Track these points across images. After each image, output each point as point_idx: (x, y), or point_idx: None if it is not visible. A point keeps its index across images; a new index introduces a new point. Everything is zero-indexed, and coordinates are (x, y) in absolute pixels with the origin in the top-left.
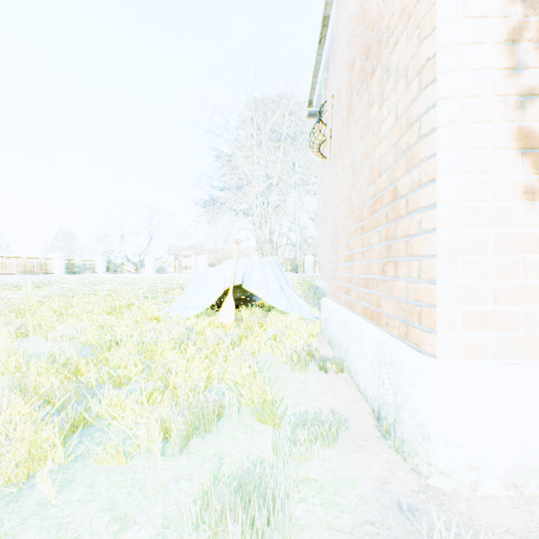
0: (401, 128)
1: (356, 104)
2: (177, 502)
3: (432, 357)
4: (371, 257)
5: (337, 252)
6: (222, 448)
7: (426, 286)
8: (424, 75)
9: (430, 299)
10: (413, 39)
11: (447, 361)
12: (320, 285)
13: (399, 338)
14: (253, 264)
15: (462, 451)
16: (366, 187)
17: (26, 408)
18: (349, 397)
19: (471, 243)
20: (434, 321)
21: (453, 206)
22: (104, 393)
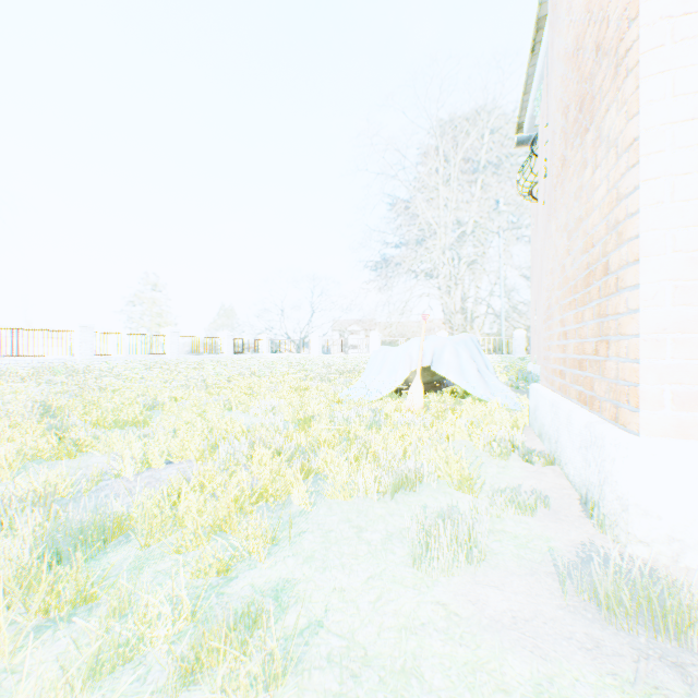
0: (611, 201)
1: (570, 158)
2: (394, 525)
3: (639, 436)
4: (585, 335)
5: (549, 328)
6: (424, 503)
7: (632, 366)
8: (630, 154)
9: (636, 378)
10: (622, 114)
11: (650, 438)
12: (533, 370)
13: (611, 422)
14: (444, 343)
15: (662, 522)
16: (580, 256)
17: (270, 455)
18: (555, 484)
19: (681, 323)
20: (640, 400)
21: (660, 286)
22: (316, 455)
